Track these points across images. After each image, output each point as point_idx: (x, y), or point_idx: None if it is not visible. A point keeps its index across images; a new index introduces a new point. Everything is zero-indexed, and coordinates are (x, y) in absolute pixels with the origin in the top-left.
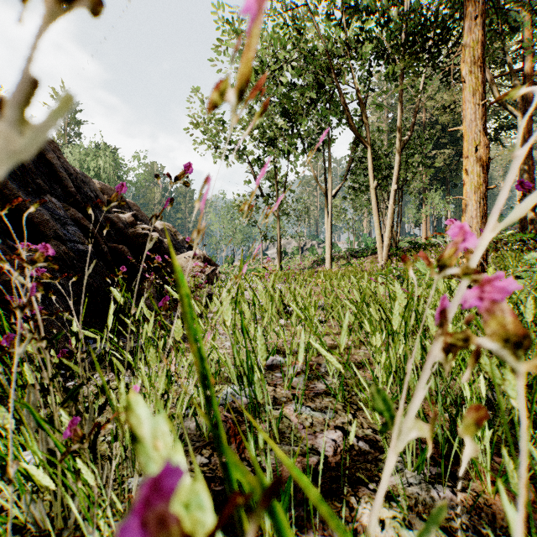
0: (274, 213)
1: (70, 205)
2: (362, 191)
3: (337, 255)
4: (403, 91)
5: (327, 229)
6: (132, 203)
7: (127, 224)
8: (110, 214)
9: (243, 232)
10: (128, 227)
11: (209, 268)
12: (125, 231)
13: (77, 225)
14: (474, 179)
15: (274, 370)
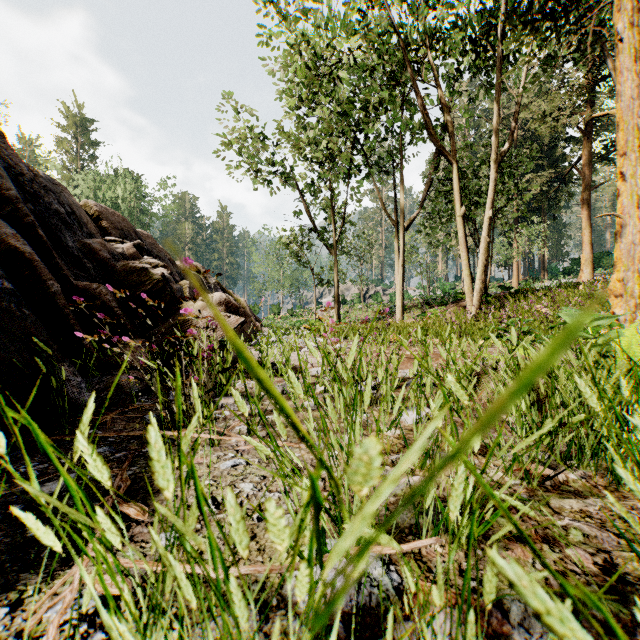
0: (331, 251)
1: (8, 217)
2: (442, 223)
3: (409, 303)
4: (500, 88)
5: (398, 270)
6: (146, 234)
7: (118, 255)
8: (90, 239)
9: (292, 276)
10: (120, 259)
11: (236, 320)
12: (112, 264)
13: (4, 246)
14: (636, 185)
15: (368, 638)
